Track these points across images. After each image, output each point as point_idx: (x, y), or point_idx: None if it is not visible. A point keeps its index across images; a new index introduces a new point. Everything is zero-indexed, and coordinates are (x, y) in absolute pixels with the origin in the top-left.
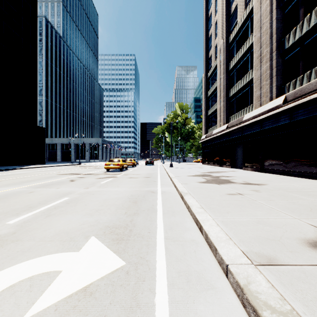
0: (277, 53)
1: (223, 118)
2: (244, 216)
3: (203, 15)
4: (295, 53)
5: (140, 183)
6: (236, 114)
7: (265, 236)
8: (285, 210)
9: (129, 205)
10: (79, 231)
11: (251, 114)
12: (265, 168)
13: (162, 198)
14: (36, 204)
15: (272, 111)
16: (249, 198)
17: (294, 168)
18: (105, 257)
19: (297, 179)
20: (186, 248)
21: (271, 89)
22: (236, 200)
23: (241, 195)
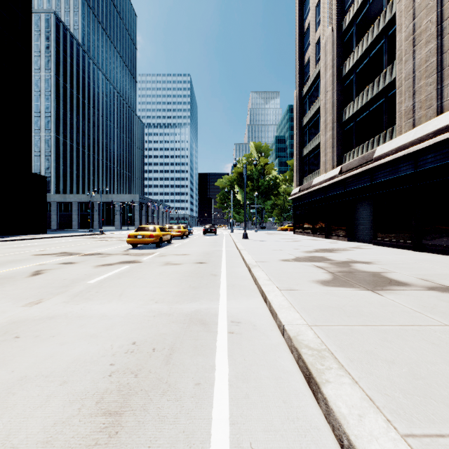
0: None
1: (332, 158)
2: None
3: None
4: None
5: (180, 280)
6: (357, 148)
7: None
8: None
9: None
10: None
11: (394, 144)
12: (426, 244)
13: (232, 369)
14: None
15: (447, 131)
16: None
17: None
18: None
19: None
20: None
21: (439, 92)
22: None
23: None
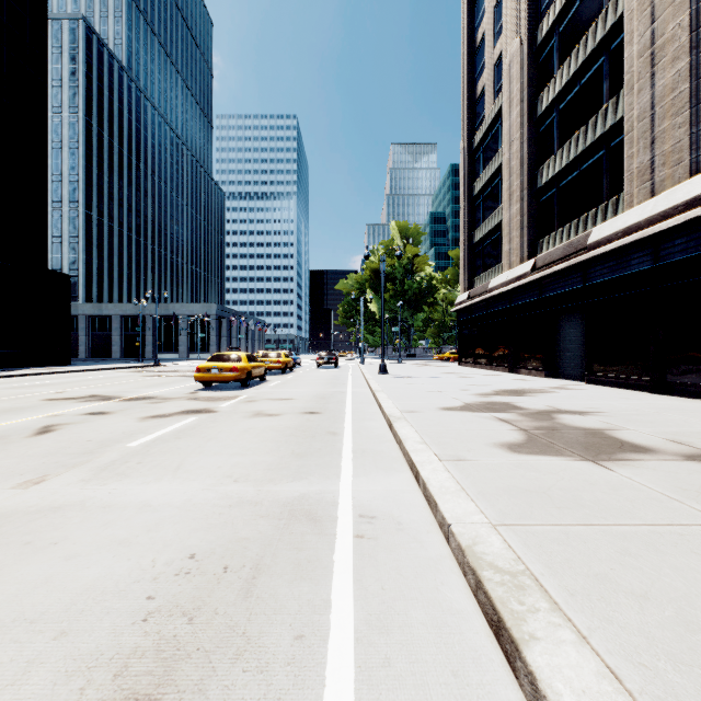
0: None
1: (521, 245)
2: None
3: None
4: None
5: (278, 442)
6: (561, 230)
7: None
8: None
9: None
10: None
11: (620, 223)
12: (673, 382)
13: (361, 608)
14: None
15: None
16: None
17: None
18: None
19: None
20: None
21: (694, 140)
22: None
23: None
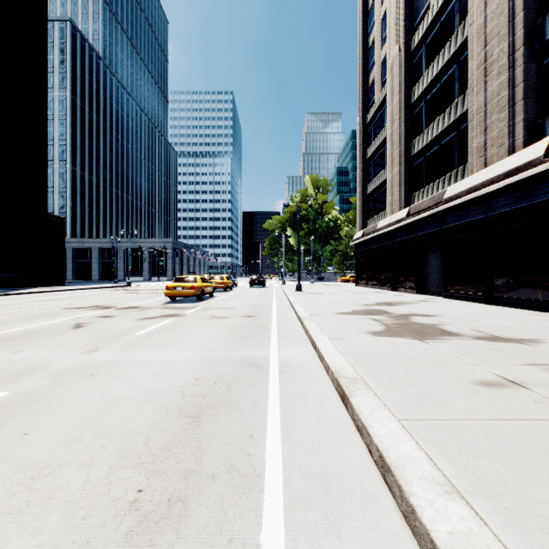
0: (527, 52)
1: (399, 197)
2: None
3: (358, 7)
4: None
5: (230, 332)
6: (427, 187)
7: None
8: None
9: (169, 435)
10: None
11: (464, 185)
12: (498, 296)
13: (283, 394)
14: None
15: (517, 173)
16: None
17: None
18: None
19: None
20: None
21: (511, 130)
22: (534, 419)
23: (524, 389)
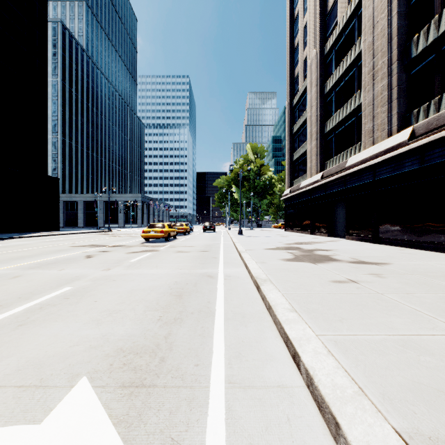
0: (399, 65)
1: (316, 164)
2: (374, 328)
3: (287, 16)
4: (427, 64)
5: (192, 260)
6: (335, 157)
7: (431, 381)
8: (441, 314)
9: (168, 301)
10: (65, 361)
11: (359, 157)
12: (381, 237)
13: (225, 288)
14: (12, 300)
15: (392, 151)
16: (370, 289)
17: (427, 237)
18: (93, 442)
19: (434, 254)
20: (270, 411)
21: (389, 119)
22: (349, 293)
23: (356, 283)
